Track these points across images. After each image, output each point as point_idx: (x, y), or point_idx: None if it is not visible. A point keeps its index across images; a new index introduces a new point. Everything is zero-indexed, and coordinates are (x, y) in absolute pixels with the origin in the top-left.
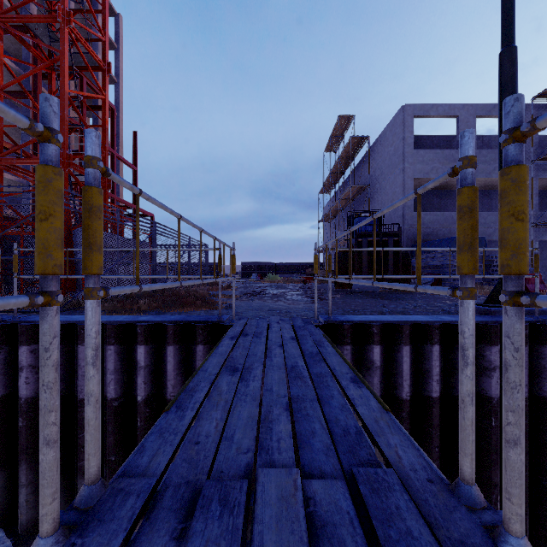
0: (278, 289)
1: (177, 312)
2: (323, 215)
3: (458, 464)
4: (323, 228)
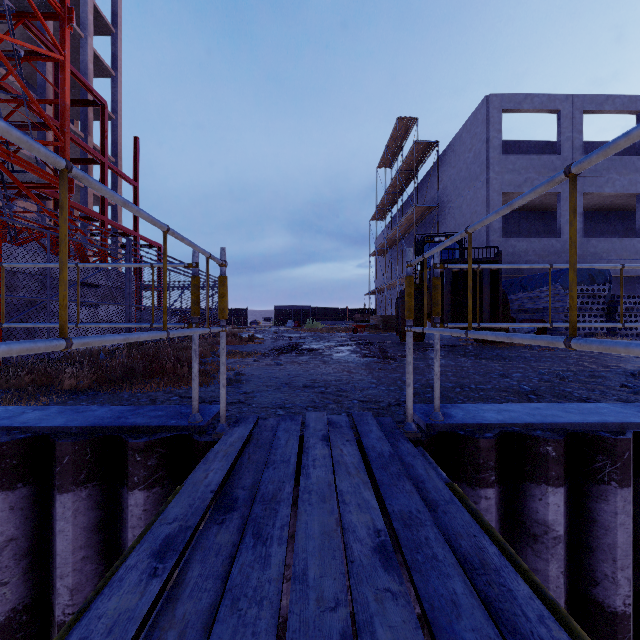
0: (320, 341)
1: (129, 393)
2: (376, 247)
3: None
4: (376, 263)
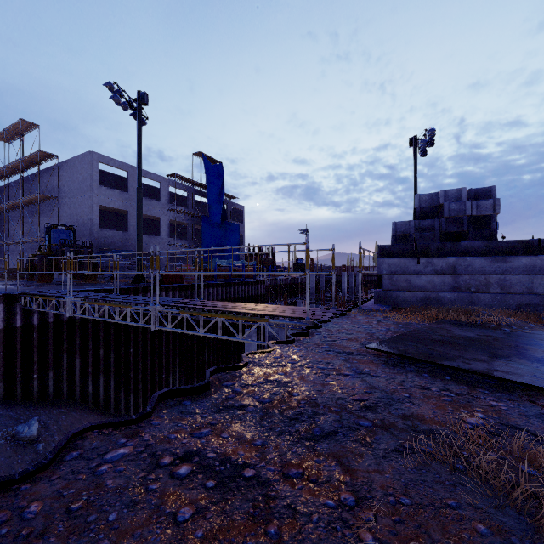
0: None
1: None
2: None
3: (120, 336)
4: None
